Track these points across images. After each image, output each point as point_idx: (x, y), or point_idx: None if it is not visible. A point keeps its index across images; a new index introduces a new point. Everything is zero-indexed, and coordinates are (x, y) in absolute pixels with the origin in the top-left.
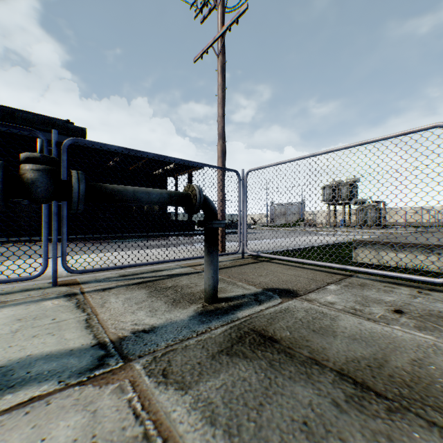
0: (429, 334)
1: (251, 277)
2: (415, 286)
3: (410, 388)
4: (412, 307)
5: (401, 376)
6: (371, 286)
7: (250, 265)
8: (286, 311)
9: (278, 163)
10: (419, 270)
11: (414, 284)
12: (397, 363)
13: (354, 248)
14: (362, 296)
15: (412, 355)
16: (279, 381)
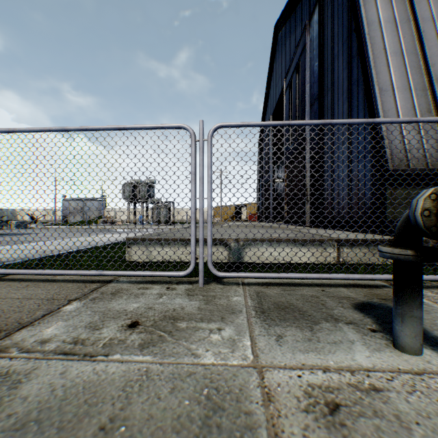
0: (150, 352)
1: None
2: (168, 282)
3: None
4: (153, 312)
5: None
6: (126, 291)
7: None
8: None
9: (11, 129)
10: (179, 262)
11: (169, 278)
12: None
13: (128, 247)
14: (104, 312)
15: (106, 414)
16: None
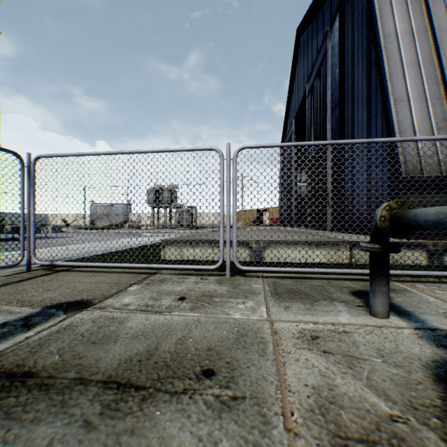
0: (198, 312)
1: (32, 295)
2: (201, 274)
3: (168, 367)
4: (194, 292)
5: (165, 358)
6: (169, 280)
7: (37, 279)
8: (66, 329)
9: (80, 153)
10: (207, 260)
11: (201, 272)
12: (166, 347)
13: (164, 247)
14: (158, 291)
15: (180, 335)
16: (13, 433)
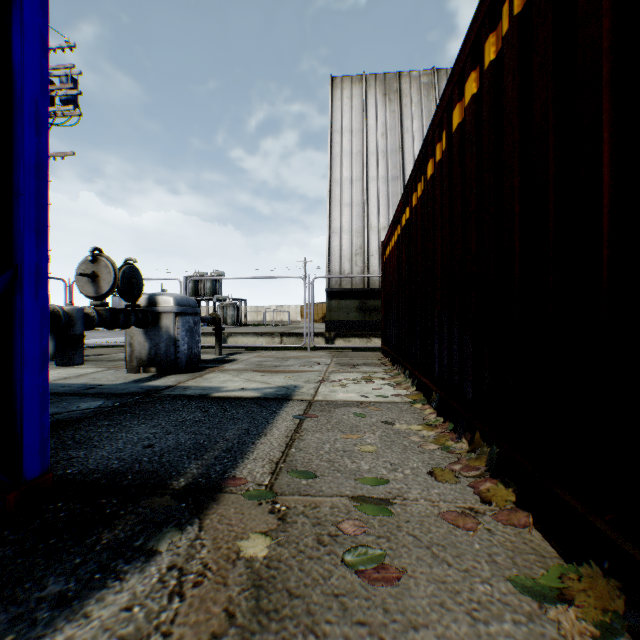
0: None
1: None
2: None
3: None
4: None
5: None
6: None
7: None
8: (97, 357)
9: None
10: None
11: None
12: None
13: None
14: None
15: None
16: (89, 362)
